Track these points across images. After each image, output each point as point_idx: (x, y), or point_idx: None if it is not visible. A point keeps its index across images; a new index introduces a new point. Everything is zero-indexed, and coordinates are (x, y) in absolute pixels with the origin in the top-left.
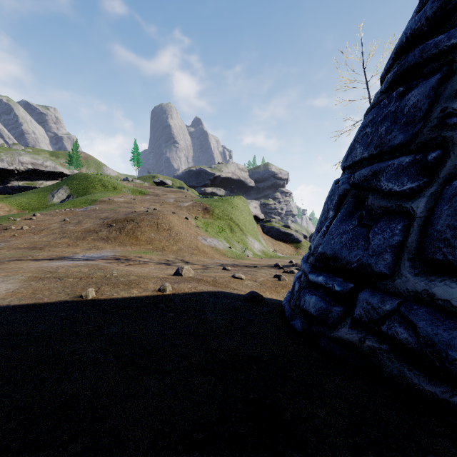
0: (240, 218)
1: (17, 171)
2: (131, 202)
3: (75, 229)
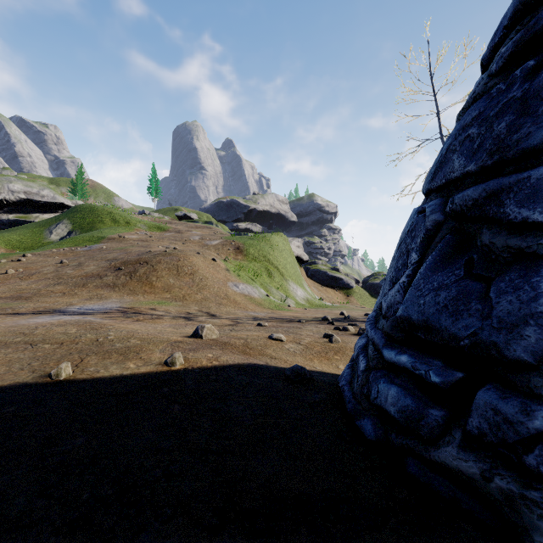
0: (279, 260)
1: (6, 201)
2: (147, 240)
3: (74, 273)
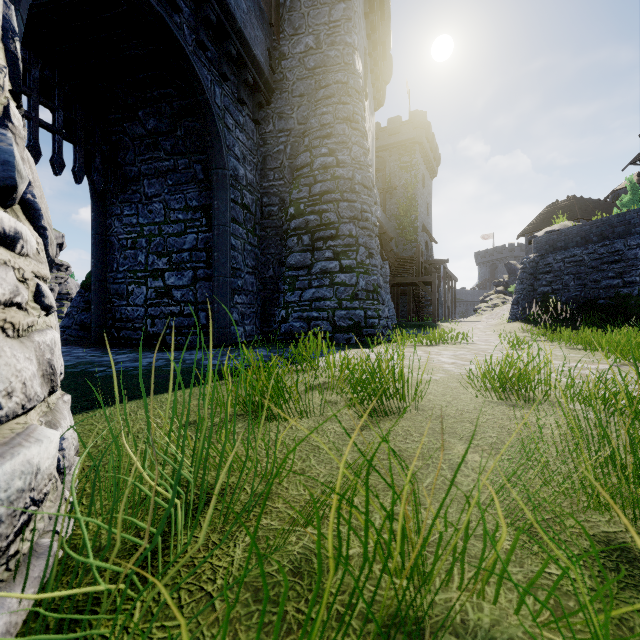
0: None
1: None
2: None
3: None
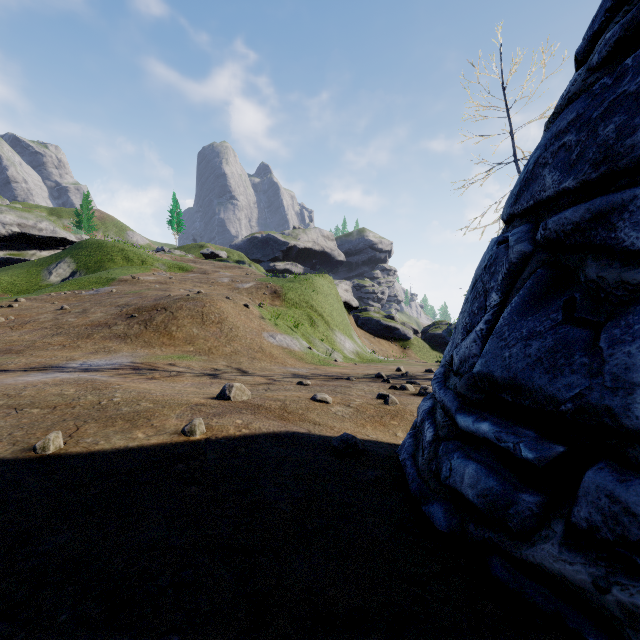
0: (324, 306)
1: None
2: (166, 282)
3: (77, 322)
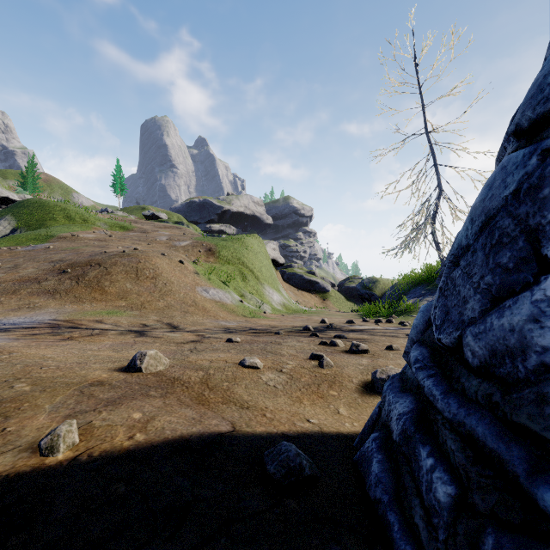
0: (254, 263)
1: None
2: (105, 239)
3: (5, 277)
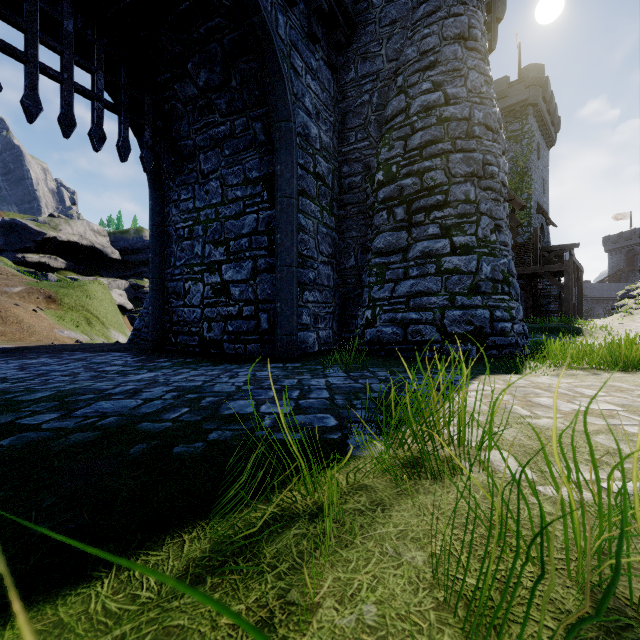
0: (100, 309)
1: None
2: None
3: None
